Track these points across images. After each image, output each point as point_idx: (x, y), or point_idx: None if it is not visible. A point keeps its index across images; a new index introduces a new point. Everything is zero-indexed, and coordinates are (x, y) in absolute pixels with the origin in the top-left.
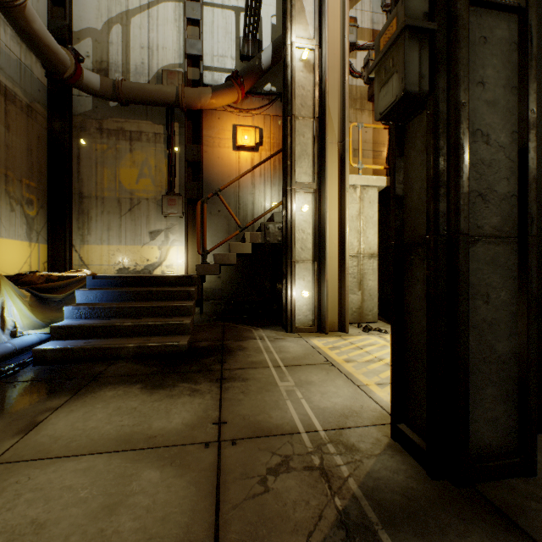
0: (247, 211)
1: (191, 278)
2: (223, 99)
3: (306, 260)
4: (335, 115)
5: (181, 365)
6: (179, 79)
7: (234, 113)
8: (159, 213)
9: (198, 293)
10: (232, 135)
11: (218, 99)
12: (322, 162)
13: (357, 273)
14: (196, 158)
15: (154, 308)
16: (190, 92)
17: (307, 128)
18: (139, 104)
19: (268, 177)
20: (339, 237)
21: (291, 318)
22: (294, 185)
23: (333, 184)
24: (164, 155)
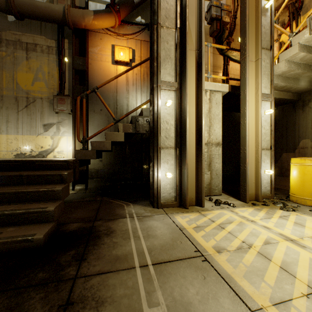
0: (123, 110)
1: (67, 162)
2: (103, 21)
3: (169, 147)
4: (193, 27)
5: (28, 269)
6: (68, 4)
7: (112, 36)
8: (52, 110)
9: (74, 175)
10: (111, 52)
11: (98, 20)
12: (182, 65)
13: (207, 158)
14: (81, 67)
15: (19, 194)
16: (75, 12)
17: (170, 36)
18: (32, 19)
19: (139, 86)
20: (196, 128)
21: (157, 195)
22: (159, 83)
23: (191, 84)
24: (56, 64)
